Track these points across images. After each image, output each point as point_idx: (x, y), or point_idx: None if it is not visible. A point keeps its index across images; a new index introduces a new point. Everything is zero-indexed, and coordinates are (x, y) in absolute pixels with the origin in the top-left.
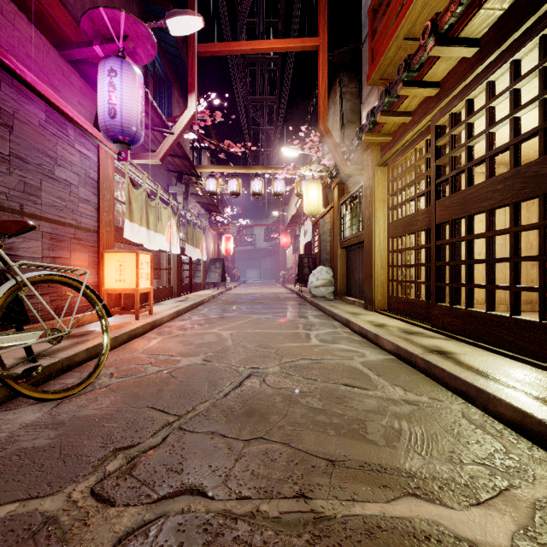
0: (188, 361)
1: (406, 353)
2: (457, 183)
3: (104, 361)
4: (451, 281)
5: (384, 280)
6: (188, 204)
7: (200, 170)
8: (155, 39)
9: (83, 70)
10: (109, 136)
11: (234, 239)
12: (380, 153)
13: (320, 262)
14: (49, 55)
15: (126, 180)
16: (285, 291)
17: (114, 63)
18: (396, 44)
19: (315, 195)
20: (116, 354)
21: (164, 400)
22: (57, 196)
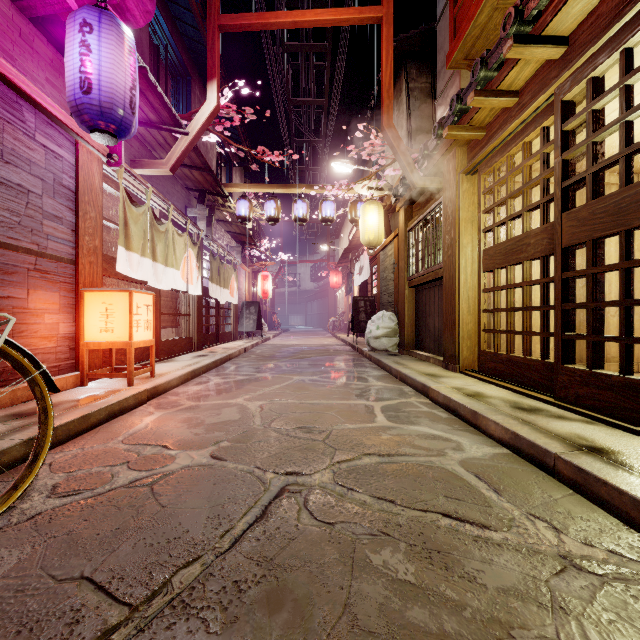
0: (187, 460)
1: (533, 448)
2: (599, 184)
3: (37, 469)
4: (592, 333)
5: (472, 330)
6: (214, 233)
7: (228, 190)
8: None
9: (54, 36)
10: (83, 121)
11: (274, 279)
12: (467, 156)
13: (381, 306)
14: None
15: (121, 193)
16: (335, 342)
17: (88, 13)
18: (490, 2)
19: (375, 220)
20: (81, 444)
21: (119, 556)
22: (4, 207)
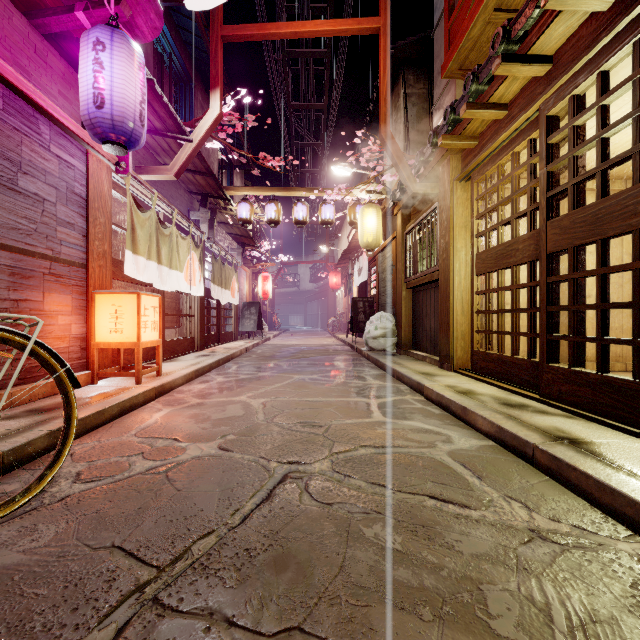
0: (197, 451)
1: (515, 440)
2: (580, 195)
3: (64, 457)
4: (573, 333)
5: (465, 330)
6: (216, 235)
7: (230, 193)
8: (159, 4)
9: (66, 50)
10: (96, 134)
11: (274, 279)
12: (461, 164)
13: (379, 307)
14: (14, 23)
15: (128, 199)
16: (335, 342)
17: (101, 33)
18: (483, 17)
19: (373, 222)
20: (97, 437)
21: (143, 530)
22: (22, 215)
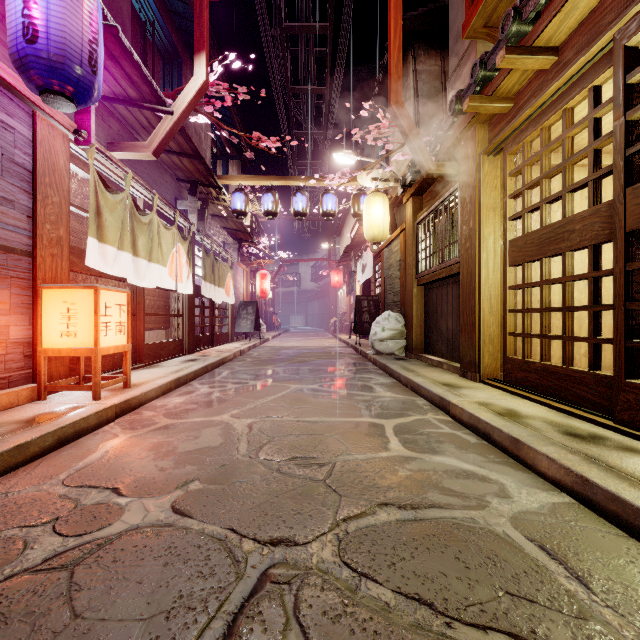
0: (138, 515)
1: (615, 503)
2: None
3: None
4: None
5: (494, 333)
6: (209, 229)
7: (223, 182)
8: None
9: None
10: (30, 79)
11: (273, 278)
12: (488, 135)
13: (385, 306)
14: None
15: (92, 177)
16: (337, 344)
17: None
18: None
19: (380, 213)
20: (8, 485)
21: None
22: None
